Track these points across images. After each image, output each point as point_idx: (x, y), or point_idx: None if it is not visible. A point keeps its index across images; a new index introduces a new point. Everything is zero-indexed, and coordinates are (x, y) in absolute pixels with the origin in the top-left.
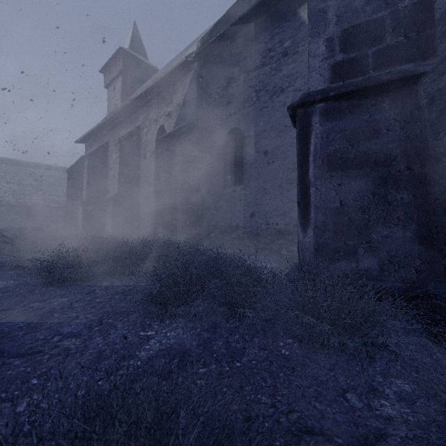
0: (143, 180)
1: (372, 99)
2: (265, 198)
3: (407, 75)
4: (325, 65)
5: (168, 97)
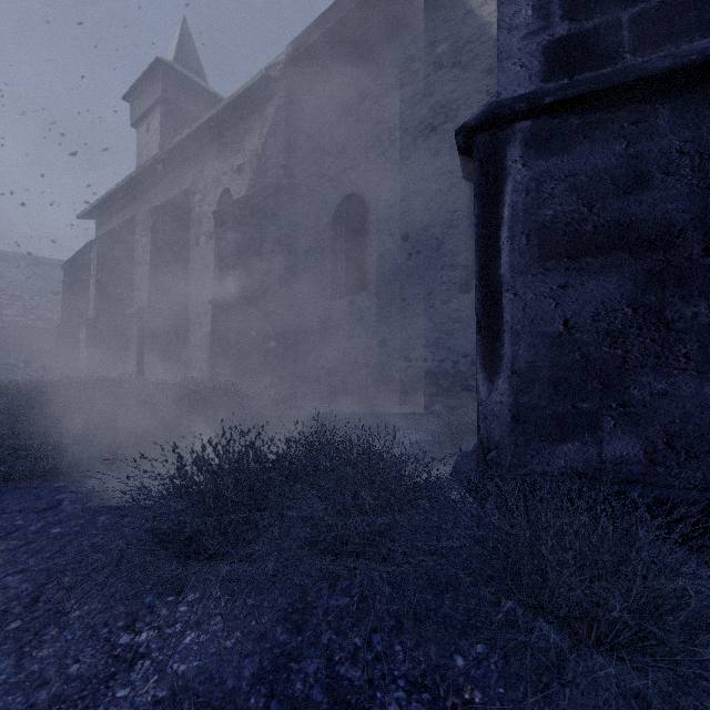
0: (194, 284)
1: (633, 110)
2: (404, 316)
3: (709, 57)
4: (531, 45)
5: (238, 140)
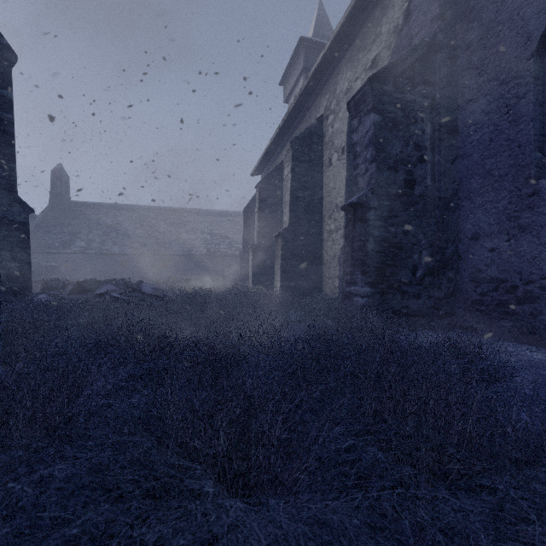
0: (326, 203)
1: None
2: None
3: None
4: None
5: (372, 32)
